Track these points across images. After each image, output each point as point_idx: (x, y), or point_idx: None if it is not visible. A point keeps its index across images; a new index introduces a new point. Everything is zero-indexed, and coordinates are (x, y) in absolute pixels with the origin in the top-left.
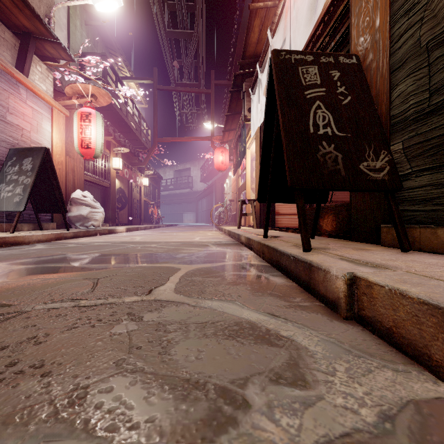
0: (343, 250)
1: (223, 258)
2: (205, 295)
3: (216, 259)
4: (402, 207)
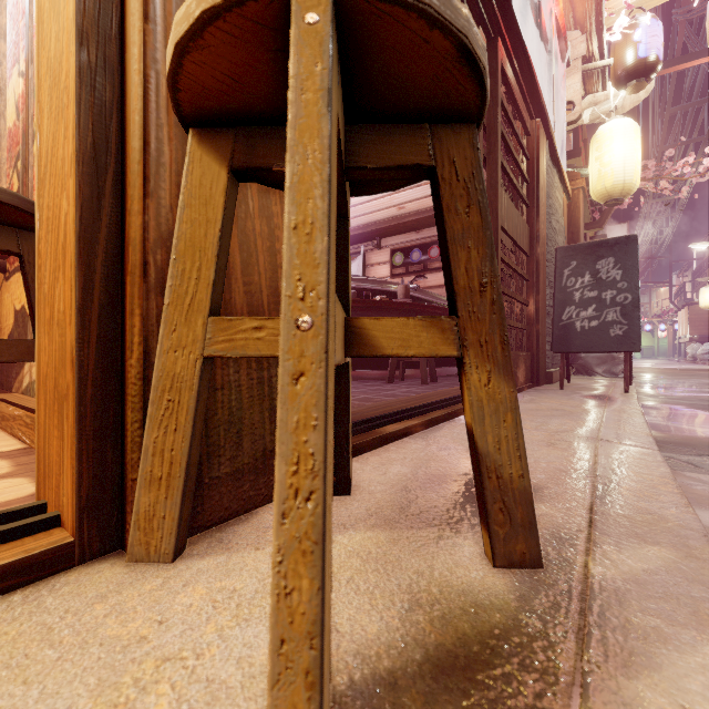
0: (598, 385)
1: (694, 416)
2: (697, 404)
3: (704, 416)
4: (546, 360)
